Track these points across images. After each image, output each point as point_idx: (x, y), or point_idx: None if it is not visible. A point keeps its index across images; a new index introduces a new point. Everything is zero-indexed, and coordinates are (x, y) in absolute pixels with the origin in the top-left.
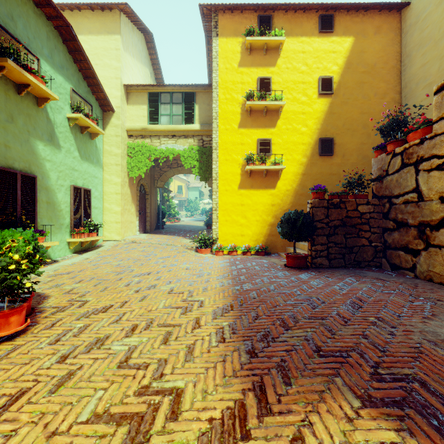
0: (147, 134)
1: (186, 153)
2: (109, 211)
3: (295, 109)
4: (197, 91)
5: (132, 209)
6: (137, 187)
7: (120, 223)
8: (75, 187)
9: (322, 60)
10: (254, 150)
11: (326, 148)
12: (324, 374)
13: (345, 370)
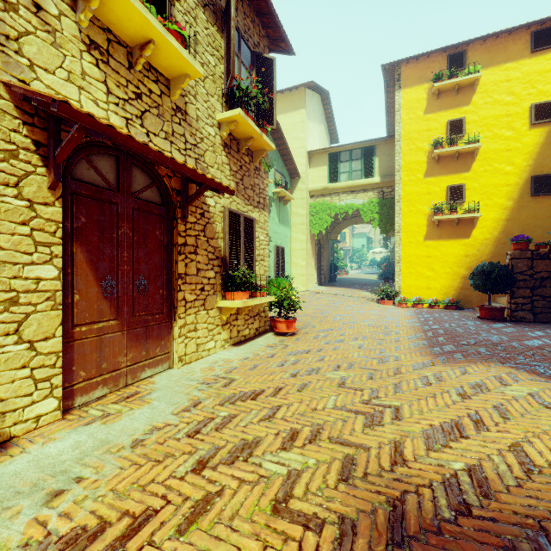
0: (327, 192)
1: (366, 207)
2: (295, 265)
3: (497, 147)
4: (377, 144)
5: (312, 262)
6: (316, 242)
7: (305, 276)
8: (276, 247)
9: (536, 83)
10: (442, 199)
11: (541, 186)
12: (484, 358)
13: (500, 358)
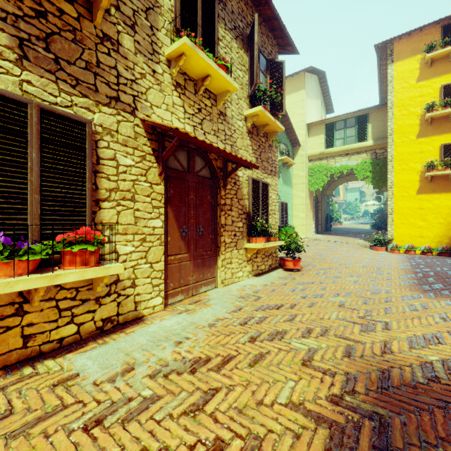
0: (324, 156)
1: (359, 167)
2: (296, 217)
3: None
4: (370, 112)
5: (311, 215)
6: (313, 198)
7: (304, 226)
8: (281, 203)
9: None
10: (436, 156)
11: None
12: None
13: None
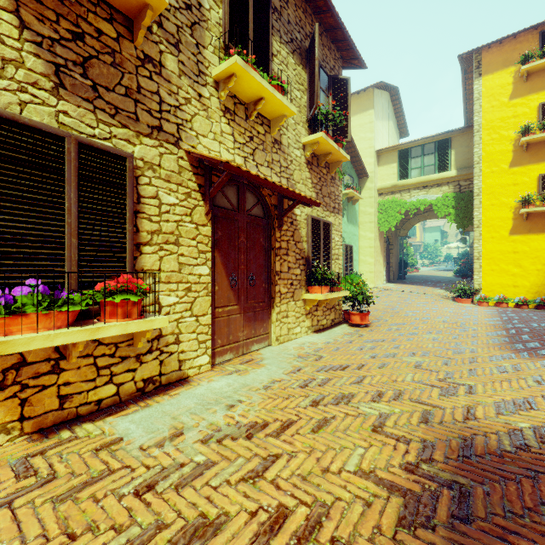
0: (397, 189)
1: (440, 202)
2: (363, 263)
3: None
4: (452, 136)
5: (381, 260)
6: (384, 239)
7: (373, 273)
8: (345, 245)
9: None
10: (533, 189)
11: None
12: None
13: None
